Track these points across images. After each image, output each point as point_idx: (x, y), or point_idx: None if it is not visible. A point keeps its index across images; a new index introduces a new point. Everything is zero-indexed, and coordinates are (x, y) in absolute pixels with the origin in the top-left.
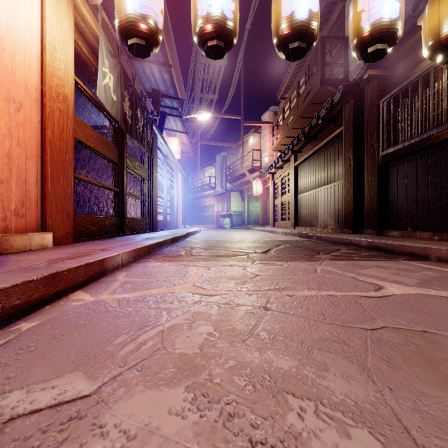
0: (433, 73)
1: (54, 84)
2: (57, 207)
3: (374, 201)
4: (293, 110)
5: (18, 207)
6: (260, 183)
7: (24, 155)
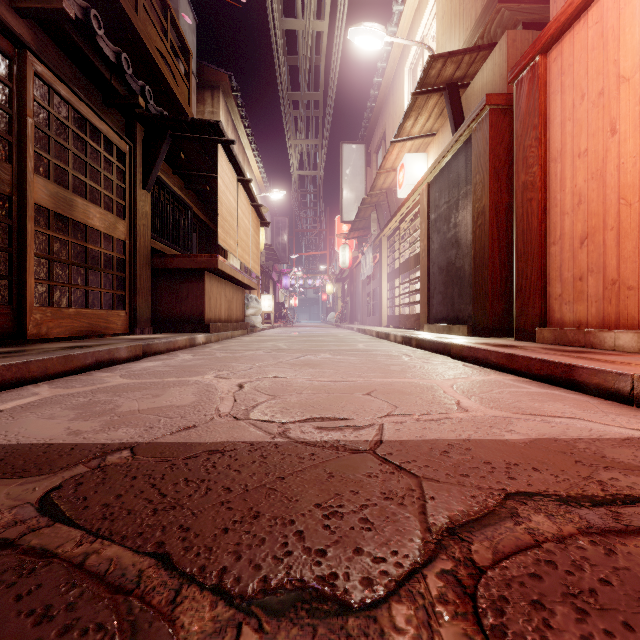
0: None
1: None
2: None
3: None
4: None
5: None
6: None
7: None
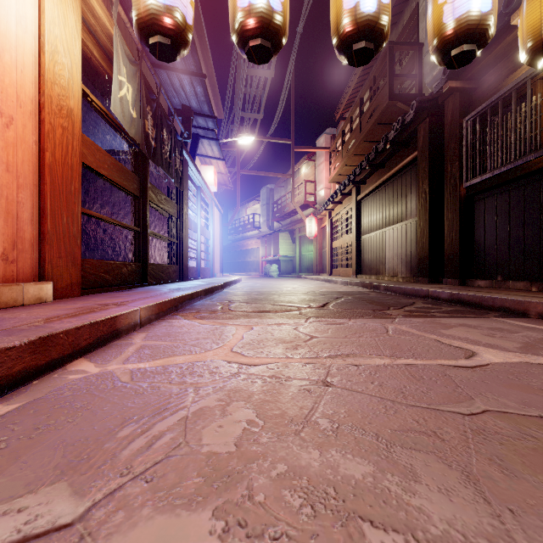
0: (530, 84)
1: (55, 94)
2: (59, 250)
3: (455, 244)
4: (355, 132)
5: (7, 250)
6: (314, 222)
7: (16, 184)
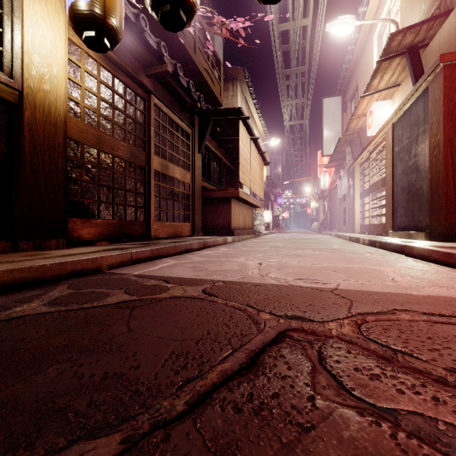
0: None
1: None
2: None
3: None
4: None
5: None
6: None
7: None
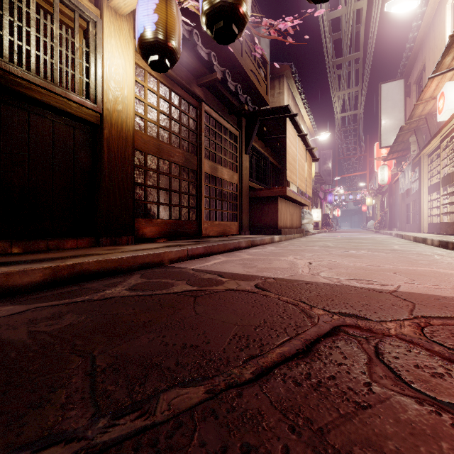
0: None
1: None
2: None
3: None
4: None
5: None
6: None
7: None
